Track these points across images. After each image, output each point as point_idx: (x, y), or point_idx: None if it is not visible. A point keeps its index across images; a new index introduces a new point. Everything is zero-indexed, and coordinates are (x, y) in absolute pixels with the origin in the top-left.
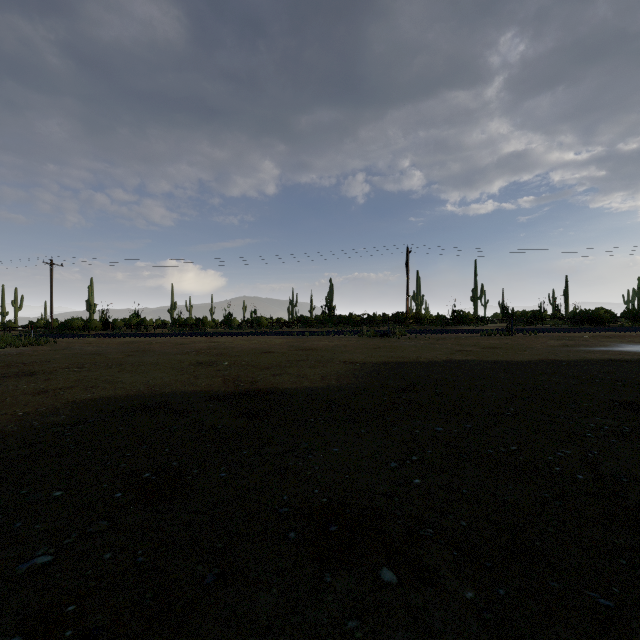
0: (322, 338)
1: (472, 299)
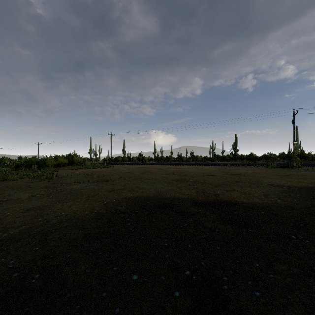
0: (239, 168)
1: None
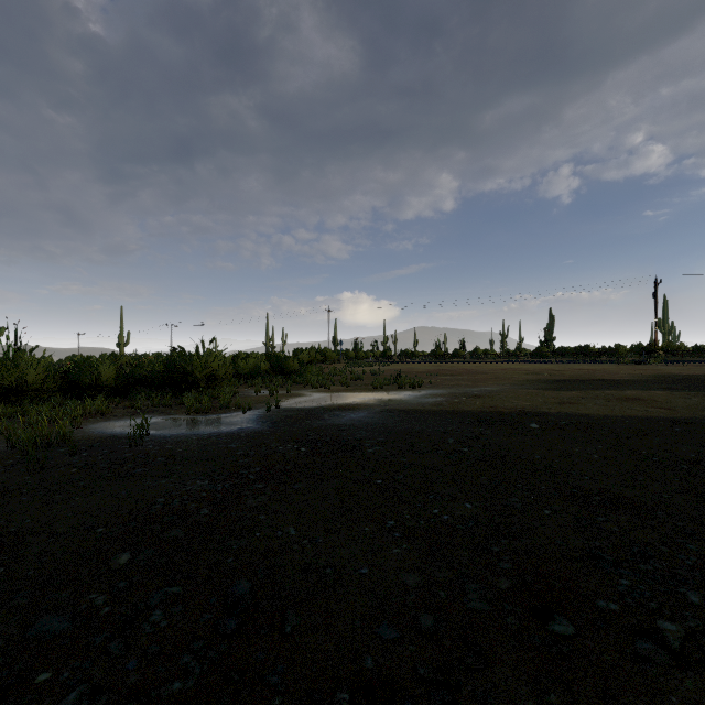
0: (581, 364)
1: None
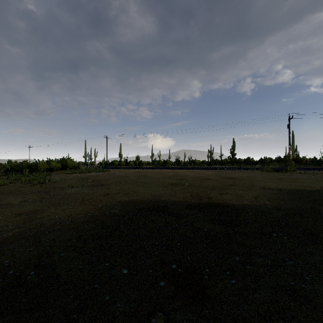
0: (235, 171)
1: None
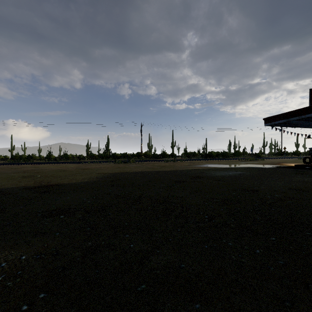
0: (96, 164)
1: (171, 147)
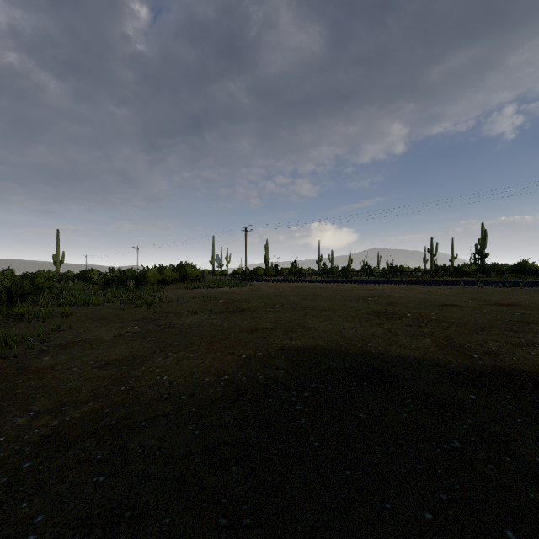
0: (507, 290)
1: None
